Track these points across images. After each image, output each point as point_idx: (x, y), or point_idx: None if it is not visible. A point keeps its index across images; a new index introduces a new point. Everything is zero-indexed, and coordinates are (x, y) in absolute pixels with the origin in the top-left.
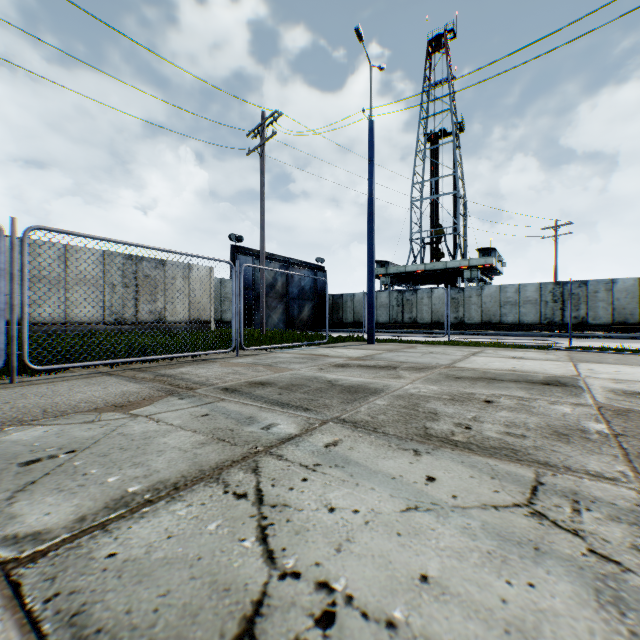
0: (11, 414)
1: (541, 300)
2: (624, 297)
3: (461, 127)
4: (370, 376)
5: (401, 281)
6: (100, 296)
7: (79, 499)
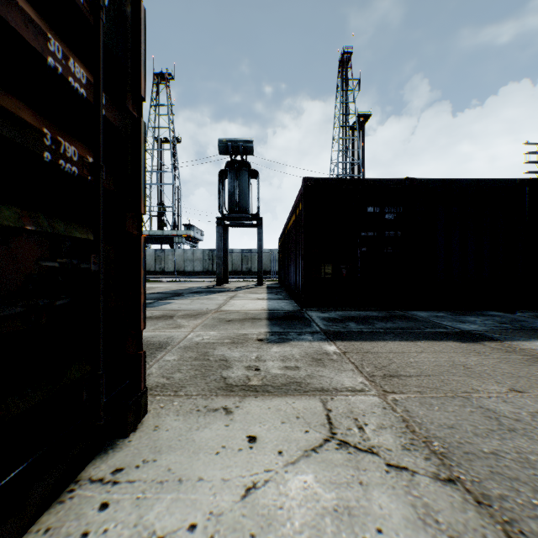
0: None
1: (204, 259)
2: (237, 258)
3: (178, 140)
4: None
5: None
6: None
7: None
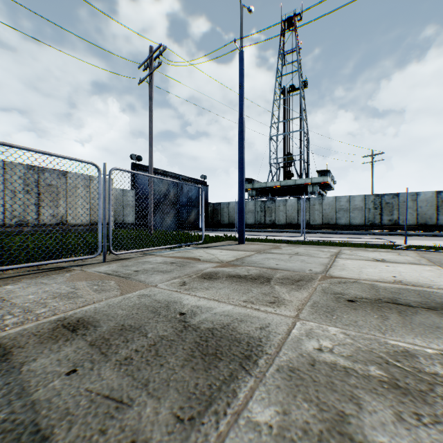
0: None
1: (365, 207)
2: (425, 205)
3: (305, 84)
4: (240, 299)
5: (263, 194)
6: (0, 201)
7: None
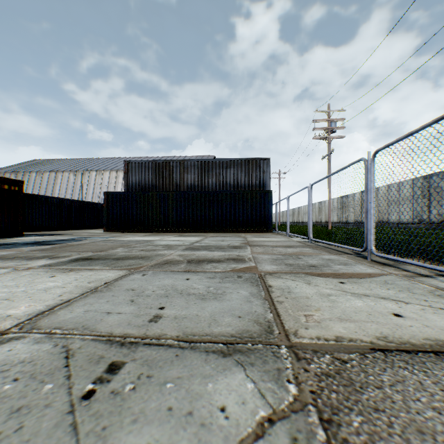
0: (258, 241)
1: None
2: None
3: None
4: (198, 254)
5: None
6: None
7: (206, 241)
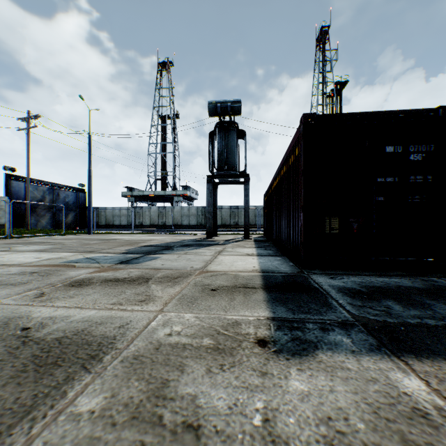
0: None
1: (197, 214)
2: (225, 214)
3: (178, 116)
4: (61, 240)
5: (143, 200)
6: None
7: None
